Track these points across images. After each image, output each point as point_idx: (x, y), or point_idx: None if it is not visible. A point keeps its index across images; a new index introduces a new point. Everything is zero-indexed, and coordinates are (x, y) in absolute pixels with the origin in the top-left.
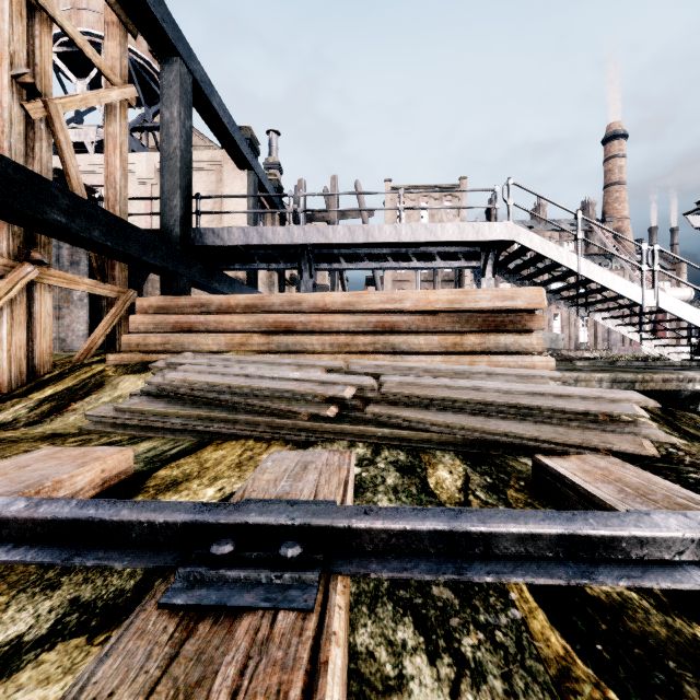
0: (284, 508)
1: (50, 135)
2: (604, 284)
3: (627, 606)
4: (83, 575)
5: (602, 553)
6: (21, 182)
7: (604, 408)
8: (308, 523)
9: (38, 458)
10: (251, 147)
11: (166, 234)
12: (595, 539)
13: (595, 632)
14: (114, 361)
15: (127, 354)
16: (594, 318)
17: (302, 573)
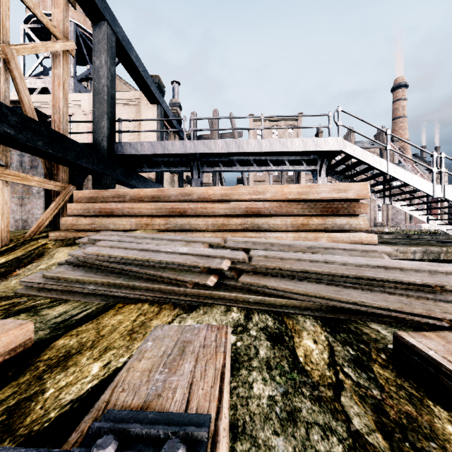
0: None
1: (7, 71)
2: (406, 181)
3: None
4: None
5: None
6: None
7: (438, 280)
8: None
9: None
10: (159, 89)
11: (97, 146)
12: None
13: None
14: (54, 237)
15: (64, 232)
16: (395, 205)
17: None
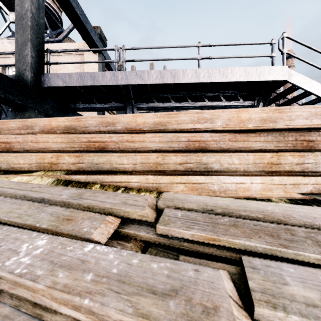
0: None
1: None
2: None
3: None
4: None
5: None
6: None
7: None
8: None
9: None
10: (100, 39)
11: (20, 76)
12: None
13: None
14: None
15: None
16: None
17: None
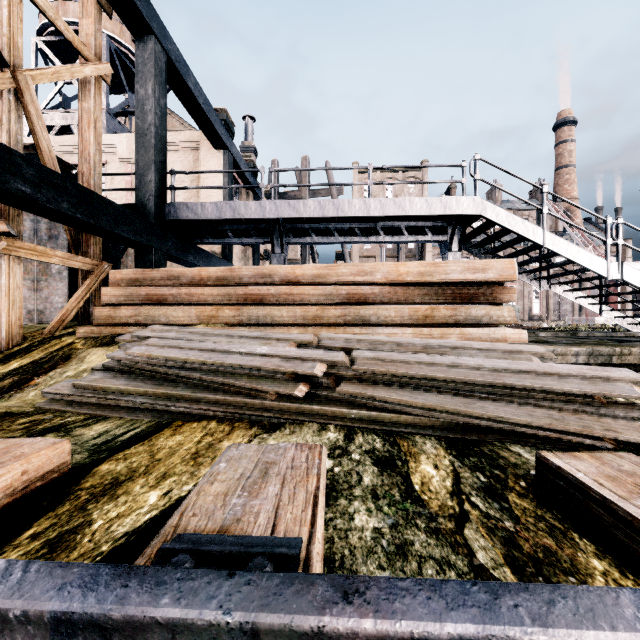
0: (219, 582)
1: (20, 106)
2: (569, 257)
3: None
4: None
5: None
6: None
7: (601, 389)
8: (253, 622)
9: None
10: (226, 128)
11: (141, 208)
12: None
13: None
14: (84, 333)
15: (97, 327)
16: (555, 291)
17: None
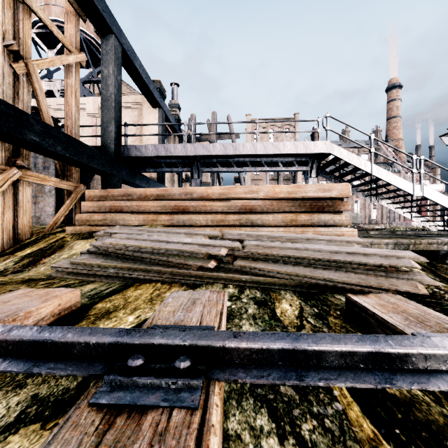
0: (179, 332)
1: (29, 84)
2: (388, 181)
3: (414, 400)
4: (42, 378)
5: (398, 365)
6: (9, 114)
7: (391, 262)
8: (195, 343)
9: (17, 296)
10: (160, 93)
11: (105, 149)
12: (393, 355)
13: (394, 420)
14: (71, 231)
15: (79, 227)
16: (381, 203)
17: (190, 380)
